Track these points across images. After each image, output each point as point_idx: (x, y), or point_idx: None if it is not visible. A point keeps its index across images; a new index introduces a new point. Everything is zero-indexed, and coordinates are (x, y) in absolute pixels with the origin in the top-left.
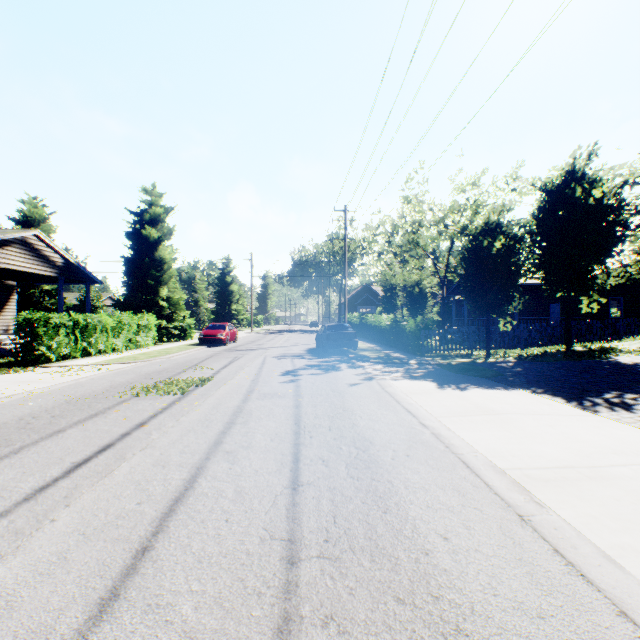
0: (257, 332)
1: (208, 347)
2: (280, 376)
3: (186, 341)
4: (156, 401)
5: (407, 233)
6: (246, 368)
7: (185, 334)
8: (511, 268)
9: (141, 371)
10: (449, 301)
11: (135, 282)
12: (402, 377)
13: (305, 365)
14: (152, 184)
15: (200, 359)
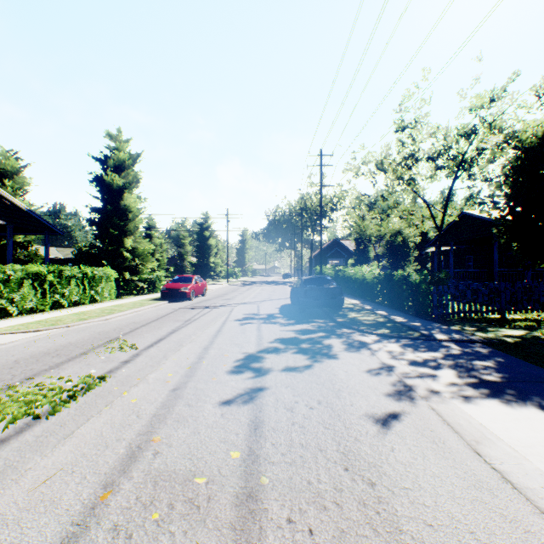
0: (232, 283)
1: (170, 302)
2: (229, 375)
3: (153, 294)
4: None
5: (401, 167)
6: (185, 346)
7: (154, 286)
8: None
9: (18, 352)
10: (422, 253)
11: (99, 232)
12: (471, 388)
13: (276, 340)
14: (117, 129)
15: (139, 323)
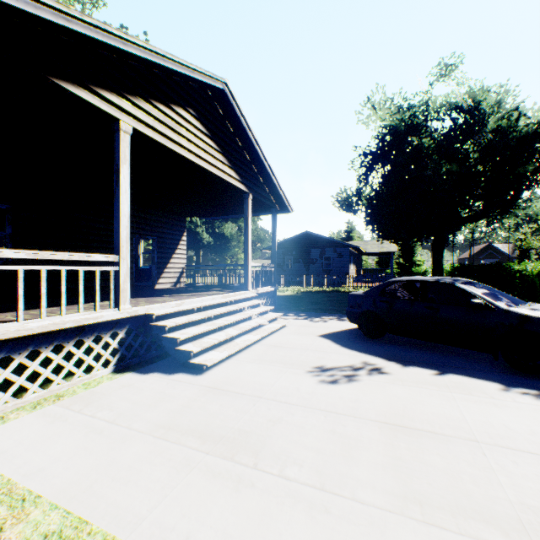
0: None
1: None
2: None
3: None
4: None
5: None
6: None
7: None
8: None
9: None
10: None
11: (404, 254)
12: None
13: None
14: None
15: None
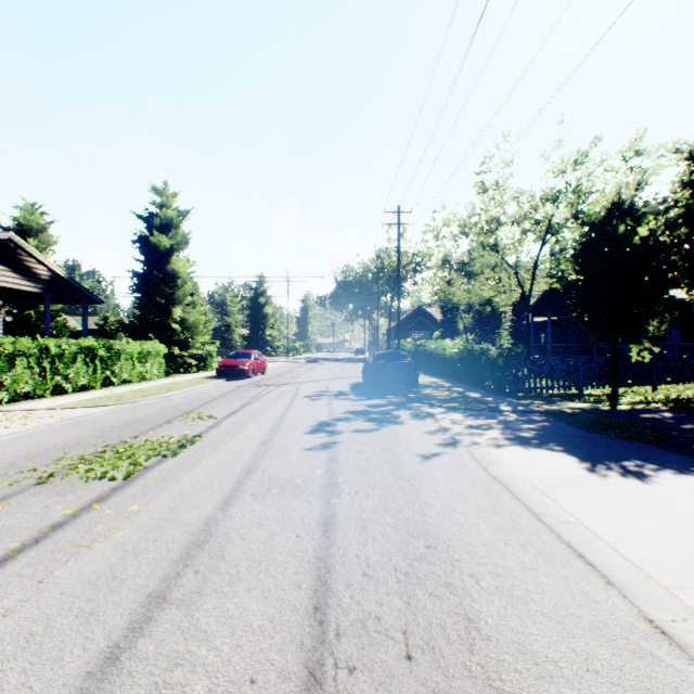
0: (294, 361)
1: (227, 380)
2: (307, 434)
3: (205, 372)
4: (63, 499)
5: (483, 232)
6: (261, 417)
7: (205, 364)
8: (662, 267)
9: (107, 421)
10: (521, 324)
11: (143, 301)
12: (506, 440)
13: (347, 412)
14: (163, 182)
15: (205, 399)
